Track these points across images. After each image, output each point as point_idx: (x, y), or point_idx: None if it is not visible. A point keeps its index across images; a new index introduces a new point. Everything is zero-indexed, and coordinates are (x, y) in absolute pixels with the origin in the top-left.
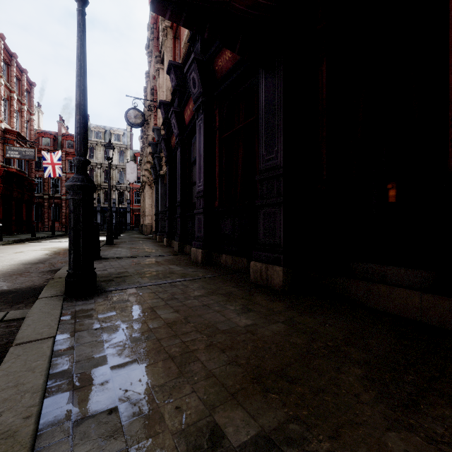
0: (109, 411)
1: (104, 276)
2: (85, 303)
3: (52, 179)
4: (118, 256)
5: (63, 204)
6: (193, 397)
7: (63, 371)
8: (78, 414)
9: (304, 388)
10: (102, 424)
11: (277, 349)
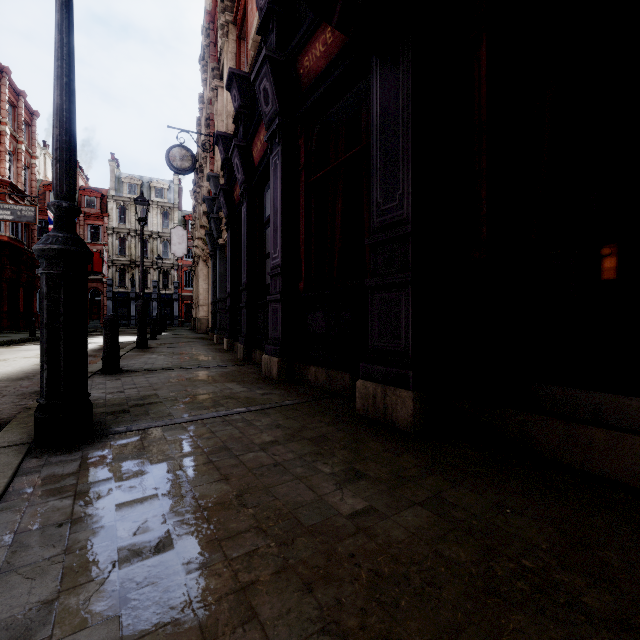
0: None
1: (115, 403)
2: (64, 460)
3: None
4: (149, 366)
5: None
6: None
7: None
8: None
9: None
10: None
11: (422, 580)
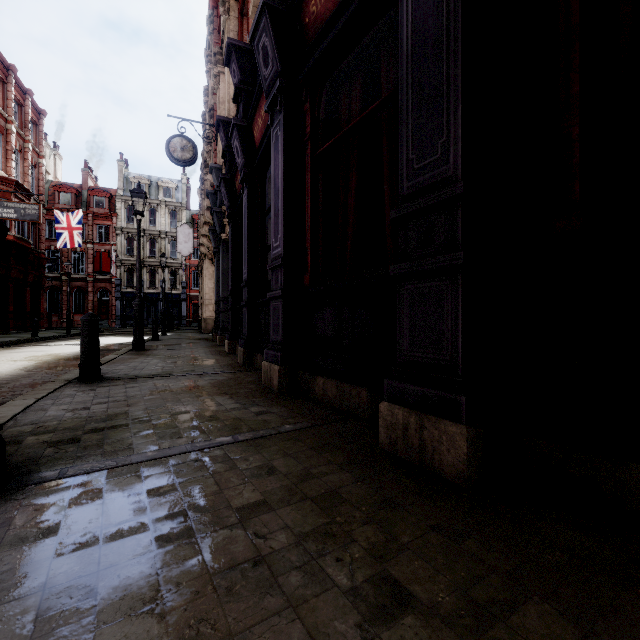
0: None
1: (69, 427)
2: None
3: (74, 253)
4: (136, 373)
5: (90, 288)
6: None
7: None
8: None
9: None
10: None
11: None
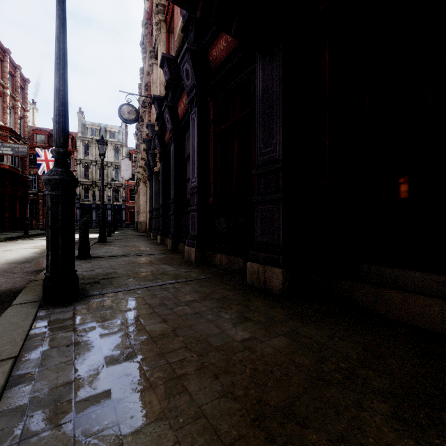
0: None
1: (90, 277)
2: (63, 310)
3: None
4: (109, 254)
5: None
6: None
7: (15, 409)
8: None
9: (319, 435)
10: None
11: (281, 373)
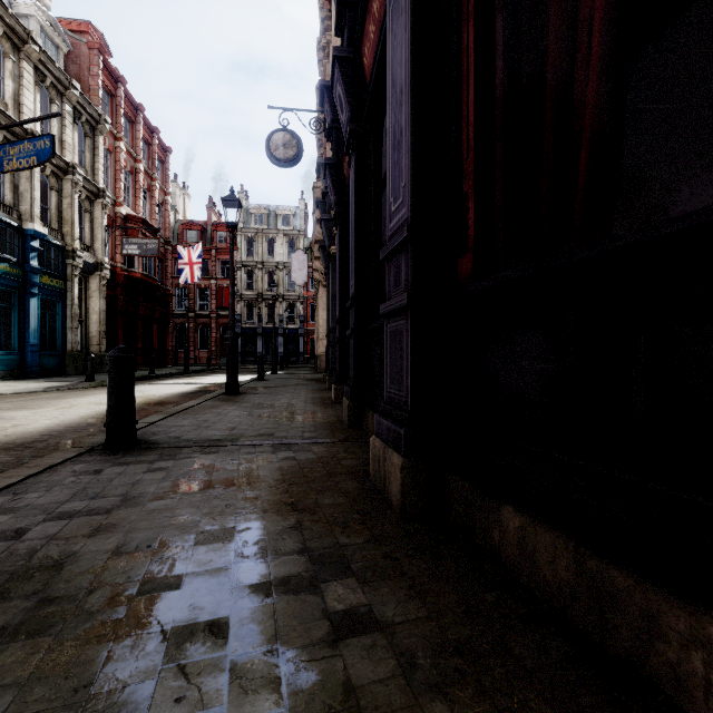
0: None
1: None
2: None
3: (199, 289)
4: (192, 435)
5: (213, 325)
6: None
7: None
8: None
9: None
10: None
11: None
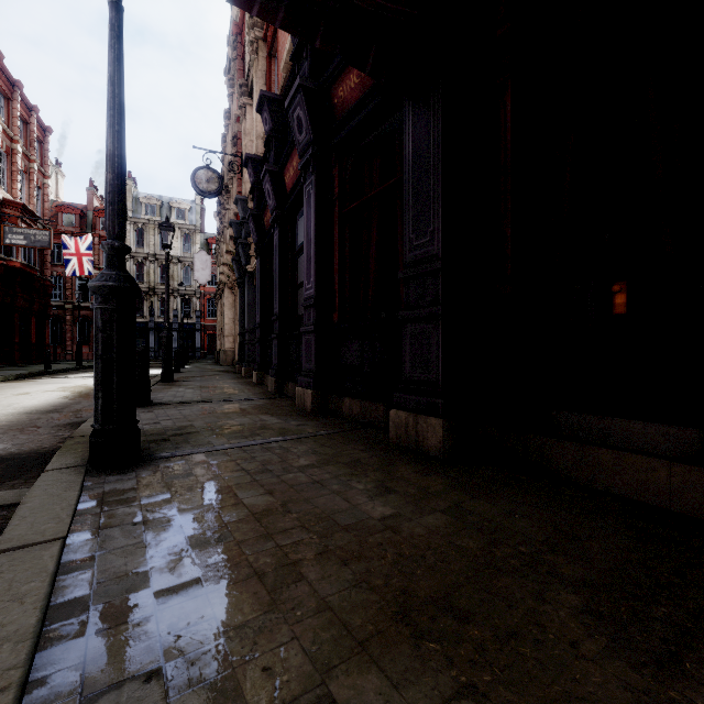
0: (146, 676)
1: (154, 433)
2: (121, 478)
3: (78, 279)
4: (179, 399)
5: None
6: (293, 648)
7: (74, 600)
8: (93, 682)
9: (483, 630)
10: (133, 702)
11: (435, 559)
